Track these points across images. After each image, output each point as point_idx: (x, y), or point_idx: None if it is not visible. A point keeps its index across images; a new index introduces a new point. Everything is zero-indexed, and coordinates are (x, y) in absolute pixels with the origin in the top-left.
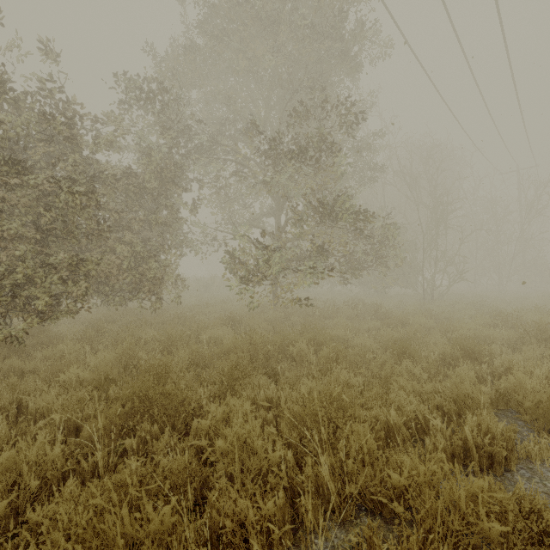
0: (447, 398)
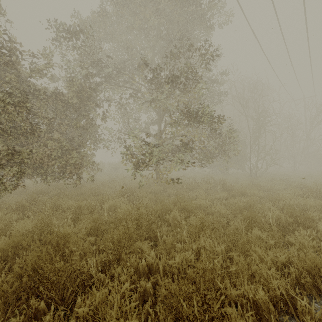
0: (300, 268)
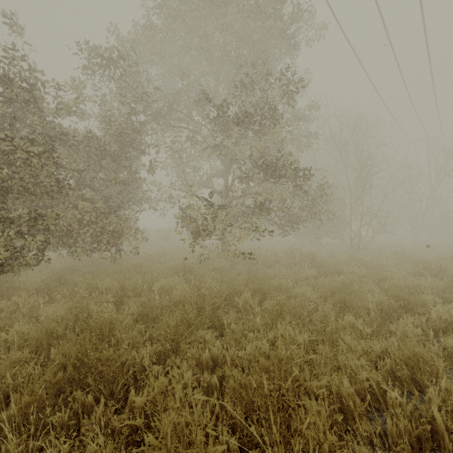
0: (397, 359)
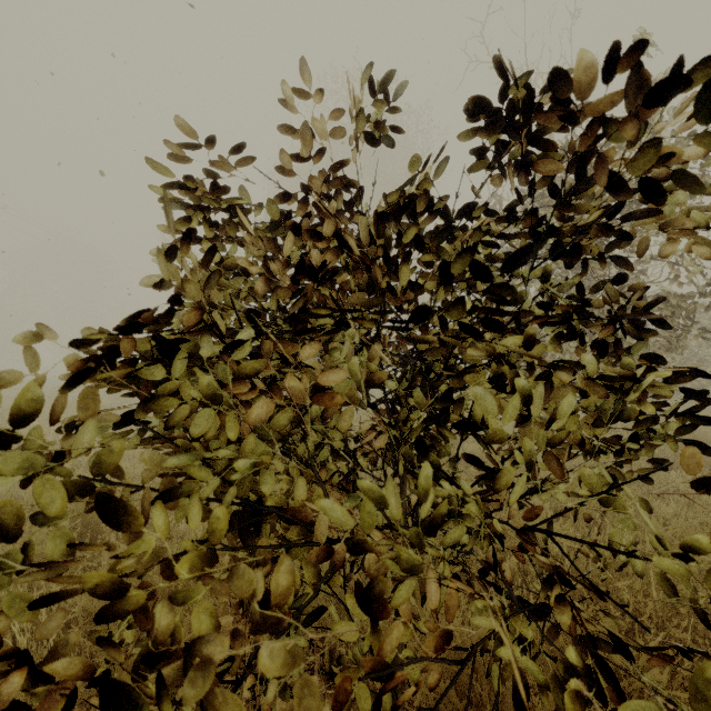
0: None
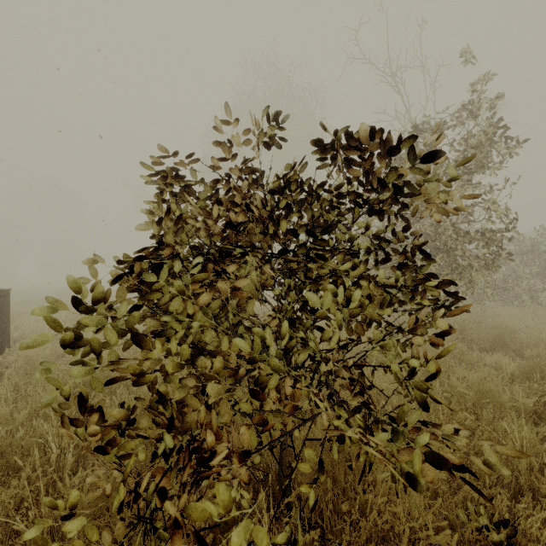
0: None
